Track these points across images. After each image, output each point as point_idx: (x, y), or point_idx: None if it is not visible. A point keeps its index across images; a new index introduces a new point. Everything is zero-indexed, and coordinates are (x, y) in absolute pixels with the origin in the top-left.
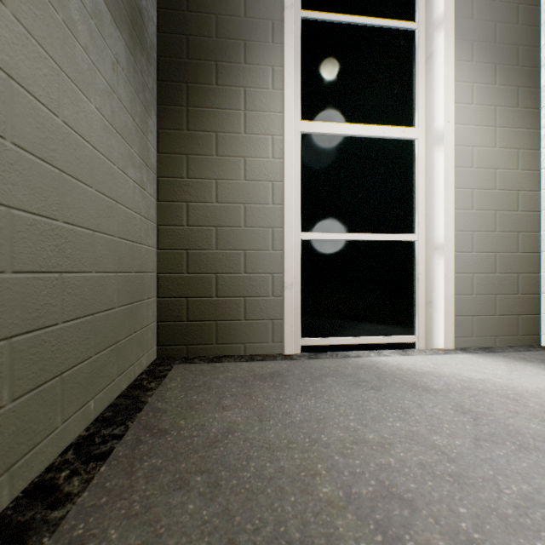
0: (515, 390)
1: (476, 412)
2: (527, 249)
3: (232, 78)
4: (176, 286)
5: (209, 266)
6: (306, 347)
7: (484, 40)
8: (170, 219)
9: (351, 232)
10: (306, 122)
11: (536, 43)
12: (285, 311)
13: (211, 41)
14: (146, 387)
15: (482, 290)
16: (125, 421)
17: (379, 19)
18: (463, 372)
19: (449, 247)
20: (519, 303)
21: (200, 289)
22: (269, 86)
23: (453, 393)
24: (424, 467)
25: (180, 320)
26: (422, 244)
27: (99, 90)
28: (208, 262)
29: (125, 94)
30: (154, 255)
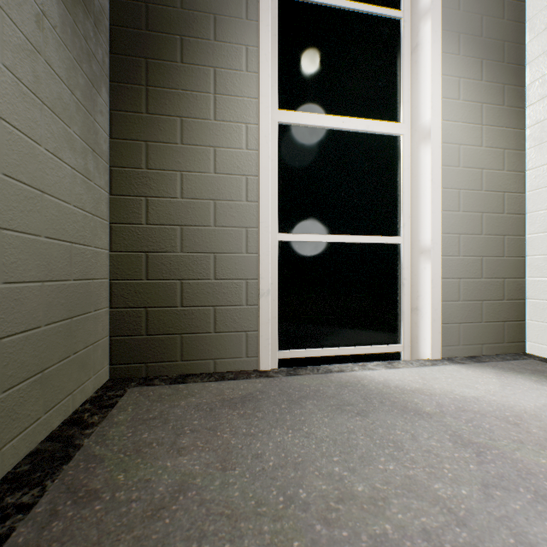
0: (513, 411)
1: (477, 444)
2: (513, 253)
3: (199, 56)
4: (133, 294)
5: (173, 271)
6: (285, 359)
7: (471, 33)
8: (126, 216)
9: (333, 233)
10: (285, 111)
11: (522, 40)
12: (261, 321)
13: (175, 11)
14: (86, 422)
15: (469, 296)
16: (44, 479)
17: (363, 4)
18: (455, 388)
19: (436, 250)
20: (504, 309)
21: (162, 298)
22: (243, 68)
23: (448, 418)
24: (430, 538)
25: (137, 334)
26: (408, 247)
27: (10, 44)
28: (171, 267)
29: (58, 58)
30: (106, 259)
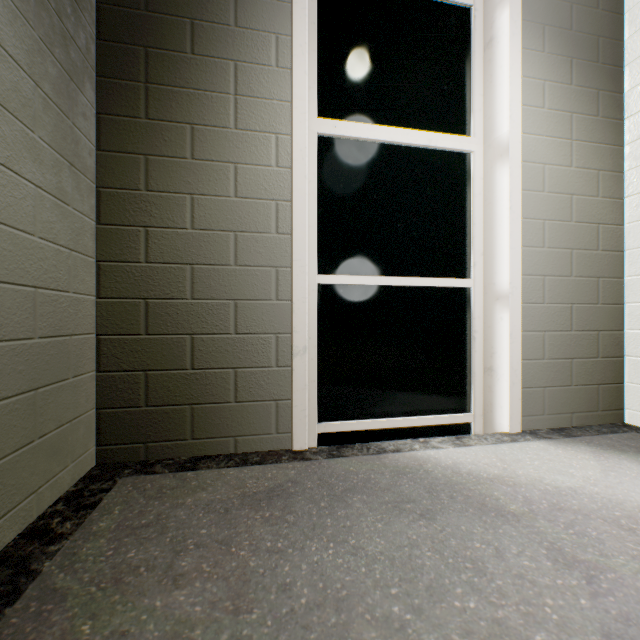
0: (624, 509)
1: (586, 563)
2: (609, 300)
3: (216, 46)
4: (129, 354)
5: (181, 323)
6: (326, 434)
7: (558, 25)
8: (119, 251)
9: (387, 274)
10: (326, 120)
11: (620, 36)
12: (295, 387)
13: None
14: (54, 532)
15: (555, 353)
16: None
17: None
18: (544, 475)
19: (515, 296)
20: (599, 369)
21: (167, 358)
22: (272, 62)
23: (541, 521)
24: None
25: (134, 405)
26: (480, 292)
27: None
28: (179, 317)
29: (13, 34)
30: (91, 307)
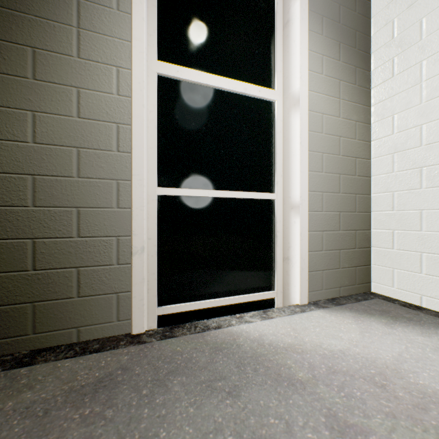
0: (377, 366)
1: (354, 427)
2: (362, 209)
3: None
4: None
5: (22, 228)
6: (165, 315)
7: (332, 18)
8: None
9: (213, 188)
10: (164, 63)
11: (368, 33)
12: (134, 281)
13: None
14: None
15: (330, 246)
16: None
17: None
18: (323, 341)
19: (304, 206)
20: (356, 256)
21: (6, 261)
22: (113, 5)
23: (321, 386)
24: None
25: None
26: (280, 203)
27: None
28: (19, 223)
29: None
30: None
